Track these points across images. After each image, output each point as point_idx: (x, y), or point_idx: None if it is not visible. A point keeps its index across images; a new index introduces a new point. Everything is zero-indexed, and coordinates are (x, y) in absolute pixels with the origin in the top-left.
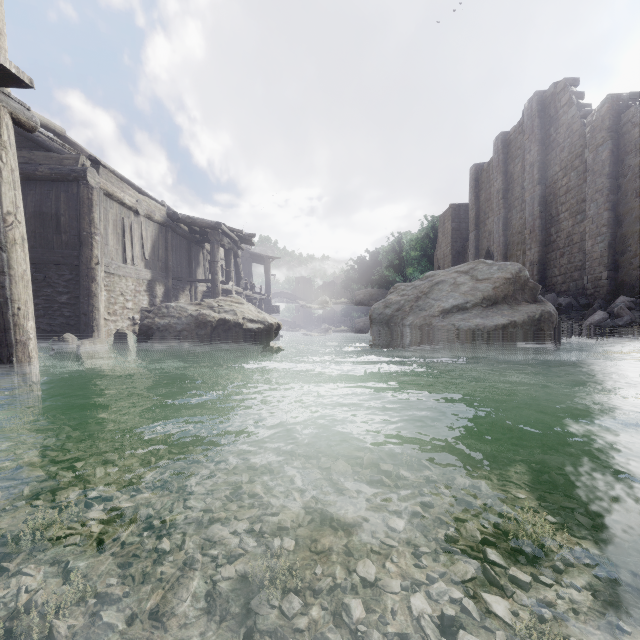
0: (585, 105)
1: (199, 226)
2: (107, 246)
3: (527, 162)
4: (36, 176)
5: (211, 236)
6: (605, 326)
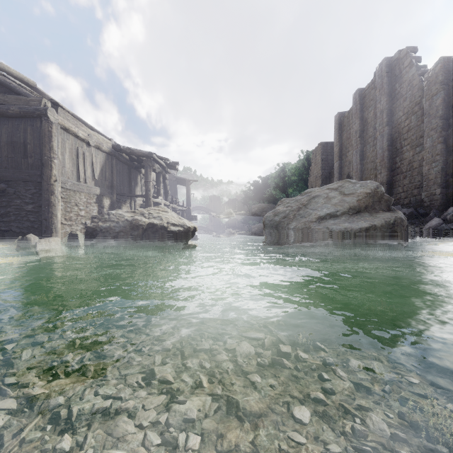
0: (422, 66)
1: (136, 155)
2: (64, 168)
3: (378, 109)
4: (8, 113)
5: (145, 162)
6: (441, 229)
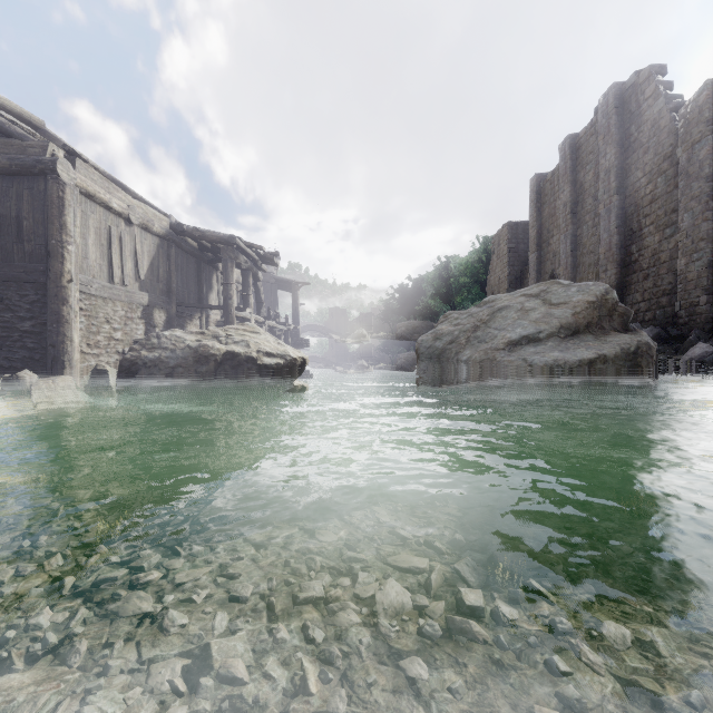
0: (675, 96)
1: (209, 240)
2: (86, 260)
3: (602, 168)
4: None
5: (224, 252)
6: (711, 362)
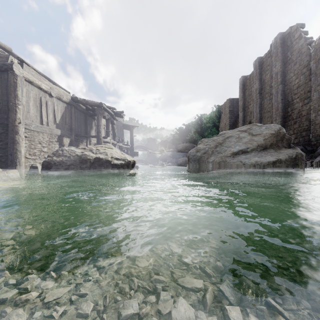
0: (309, 38)
1: (90, 105)
2: (29, 113)
3: (274, 72)
4: None
5: (97, 111)
6: None
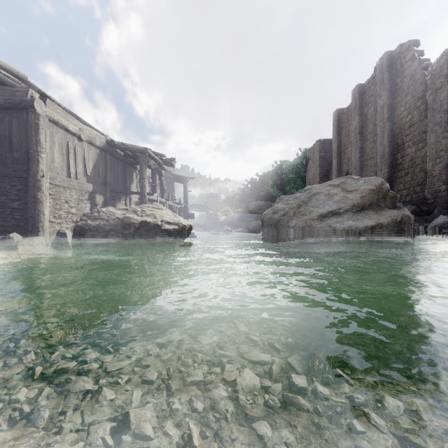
0: (425, 60)
1: (131, 151)
2: (53, 163)
3: (378, 105)
4: None
5: (140, 158)
6: (447, 227)
